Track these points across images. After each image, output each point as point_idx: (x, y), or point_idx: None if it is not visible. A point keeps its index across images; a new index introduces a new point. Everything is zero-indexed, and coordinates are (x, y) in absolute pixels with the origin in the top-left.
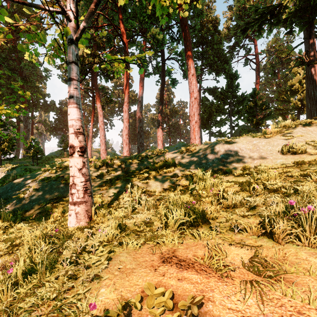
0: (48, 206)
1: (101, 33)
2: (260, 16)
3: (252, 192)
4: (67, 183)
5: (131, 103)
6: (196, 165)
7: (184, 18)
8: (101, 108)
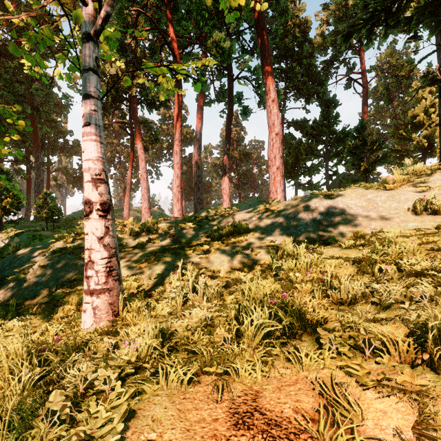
0: (58, 293)
1: (138, 34)
2: (370, 15)
3: (379, 276)
4: None
5: (185, 143)
6: (281, 231)
7: (261, 18)
8: (143, 150)
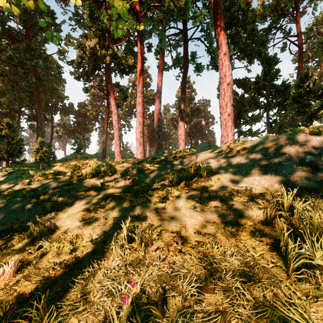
0: None
1: None
2: None
3: None
4: (39, 201)
5: (149, 103)
6: (256, 175)
7: None
8: (116, 106)
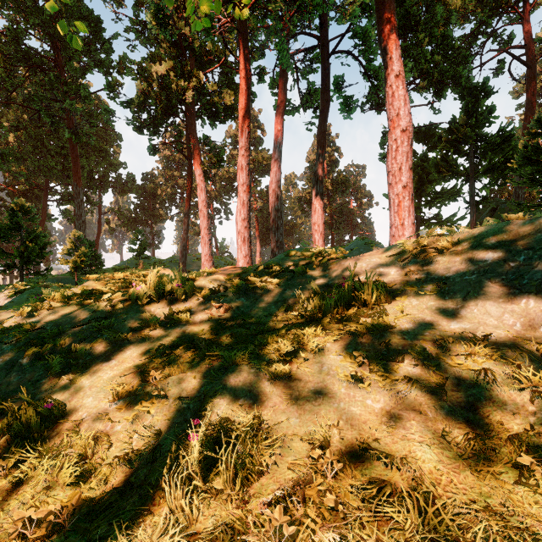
0: None
1: None
2: None
3: None
4: (42, 352)
5: (260, 172)
6: (489, 305)
7: None
8: (203, 177)
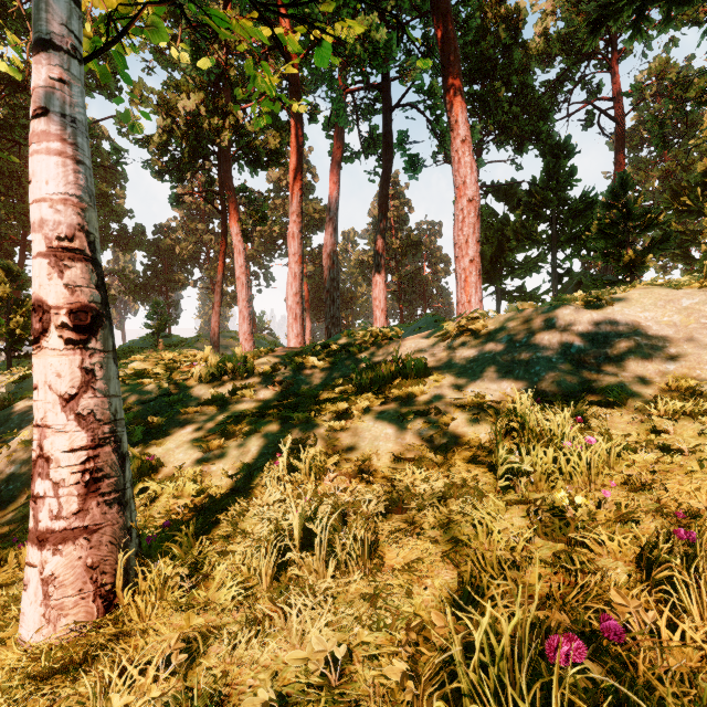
0: None
1: None
2: None
3: None
4: None
5: (311, 227)
6: (495, 375)
7: None
8: (241, 236)
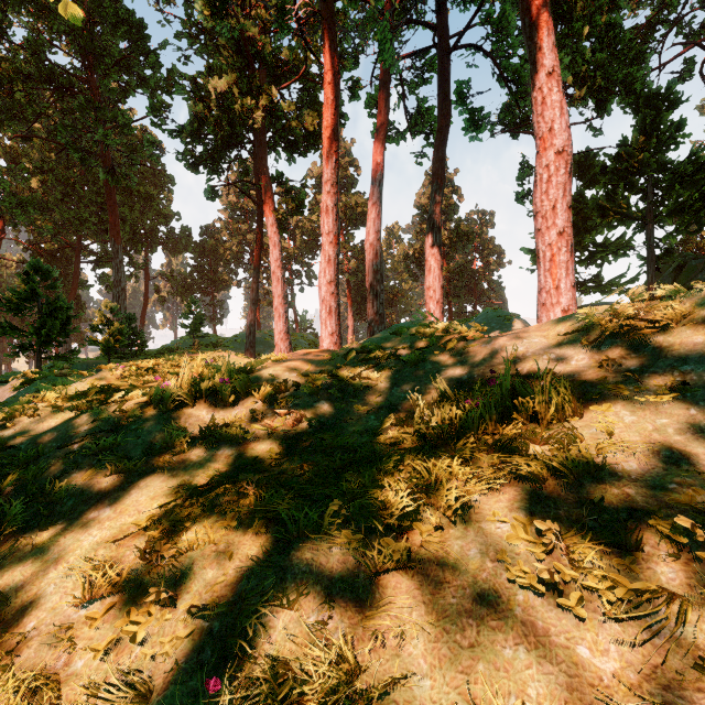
0: None
1: None
2: None
3: None
4: (2, 489)
5: (354, 222)
6: None
7: None
8: (277, 227)
